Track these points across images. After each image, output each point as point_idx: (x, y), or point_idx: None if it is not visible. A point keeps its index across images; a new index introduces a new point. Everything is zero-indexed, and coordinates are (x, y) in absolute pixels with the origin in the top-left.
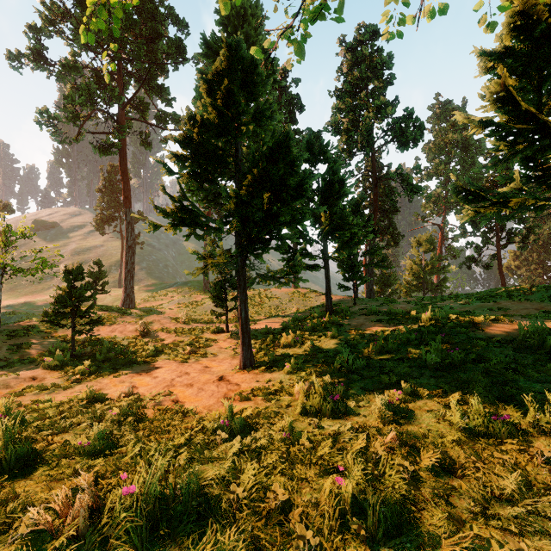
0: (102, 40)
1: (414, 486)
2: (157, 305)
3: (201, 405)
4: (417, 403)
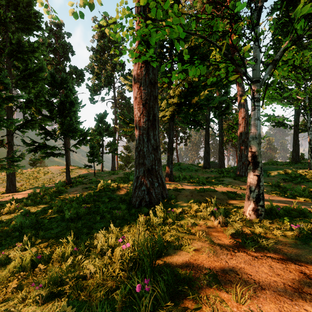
0: None
1: None
2: None
3: None
4: (27, 250)
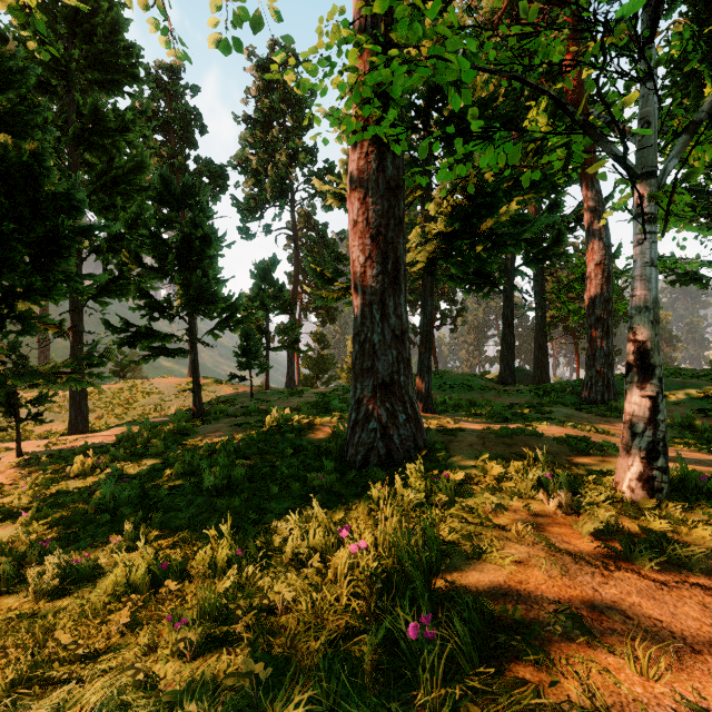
0: None
1: None
2: None
3: None
4: (133, 552)
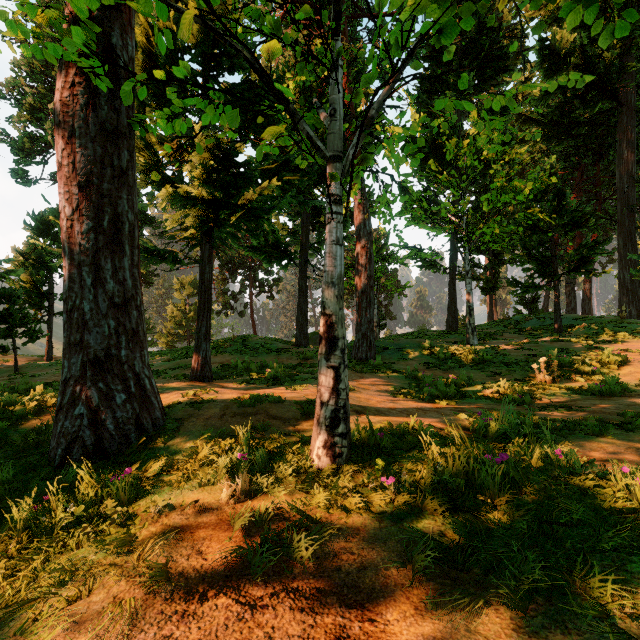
0: None
1: None
2: None
3: None
4: None
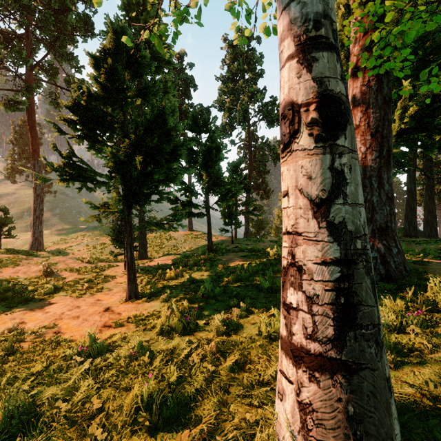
0: (9, 4)
1: (209, 382)
2: (66, 247)
3: (80, 334)
4: (248, 318)
